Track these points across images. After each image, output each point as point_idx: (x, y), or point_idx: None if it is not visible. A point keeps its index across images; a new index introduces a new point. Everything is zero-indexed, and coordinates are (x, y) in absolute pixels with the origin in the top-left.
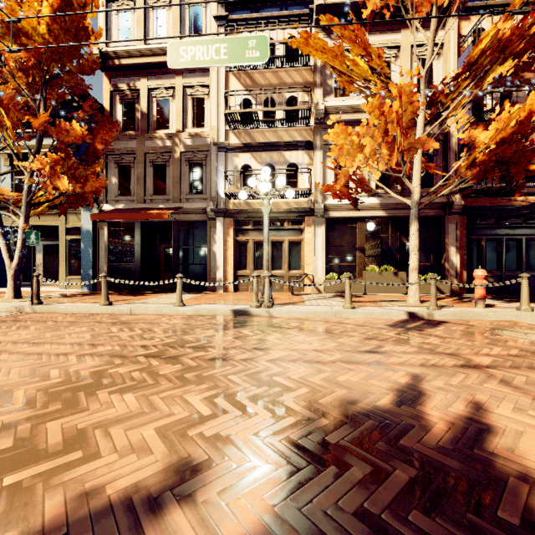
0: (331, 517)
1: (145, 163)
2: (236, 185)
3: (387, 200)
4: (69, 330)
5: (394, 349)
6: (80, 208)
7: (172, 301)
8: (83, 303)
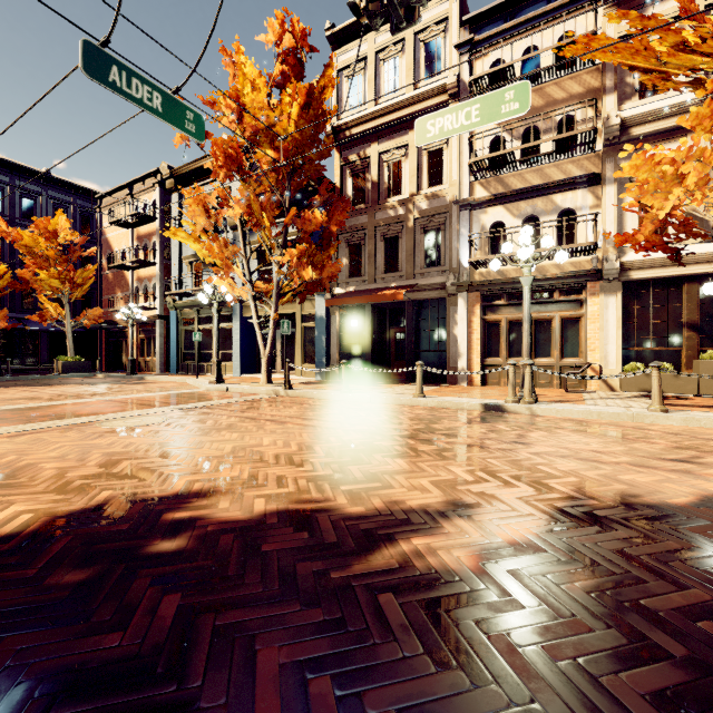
0: (588, 548)
1: (376, 238)
2: (484, 250)
3: None
4: (324, 412)
5: None
6: (314, 294)
7: (409, 392)
8: (324, 390)
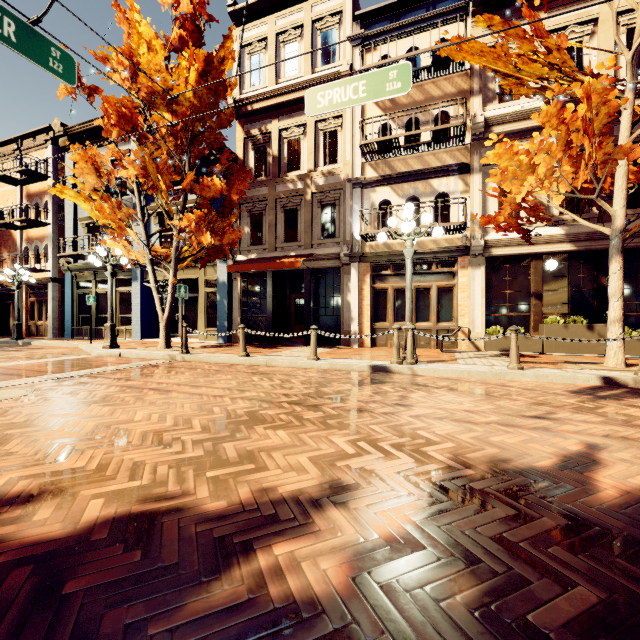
0: (468, 536)
1: (277, 209)
2: (373, 225)
3: (577, 228)
4: (217, 377)
5: (571, 417)
6: (217, 260)
7: (305, 354)
8: (223, 354)
